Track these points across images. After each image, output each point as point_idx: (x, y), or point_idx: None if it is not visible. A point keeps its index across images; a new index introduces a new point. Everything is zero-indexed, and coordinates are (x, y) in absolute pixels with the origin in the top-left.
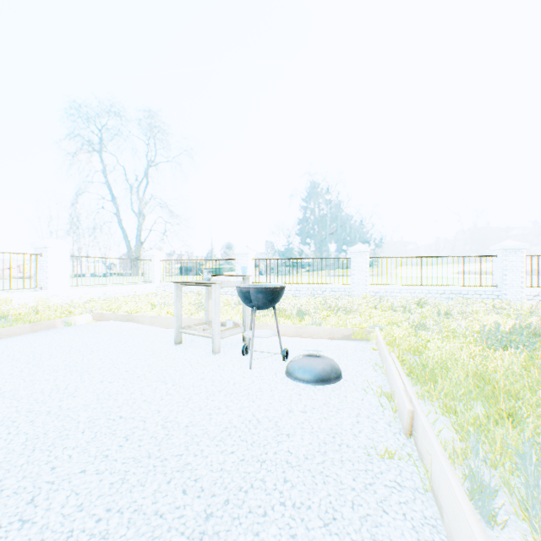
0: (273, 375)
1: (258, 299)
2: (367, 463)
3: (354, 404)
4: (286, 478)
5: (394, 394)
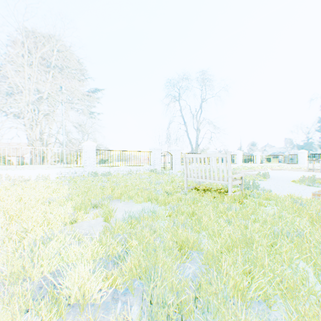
0: None
1: None
2: None
3: None
4: None
5: None
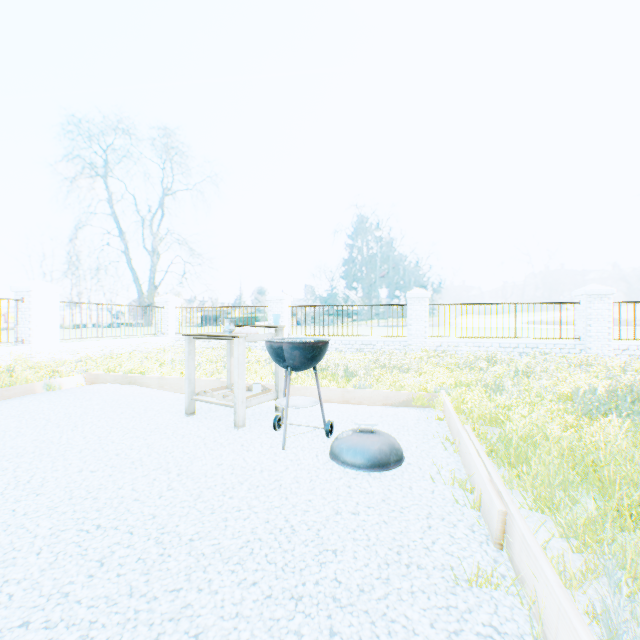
0: (313, 458)
1: (293, 357)
2: (448, 595)
3: (423, 499)
4: (332, 627)
5: (474, 483)
